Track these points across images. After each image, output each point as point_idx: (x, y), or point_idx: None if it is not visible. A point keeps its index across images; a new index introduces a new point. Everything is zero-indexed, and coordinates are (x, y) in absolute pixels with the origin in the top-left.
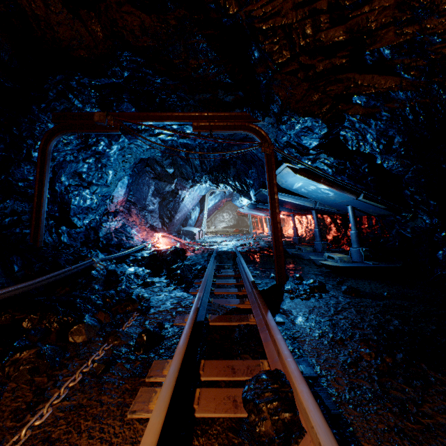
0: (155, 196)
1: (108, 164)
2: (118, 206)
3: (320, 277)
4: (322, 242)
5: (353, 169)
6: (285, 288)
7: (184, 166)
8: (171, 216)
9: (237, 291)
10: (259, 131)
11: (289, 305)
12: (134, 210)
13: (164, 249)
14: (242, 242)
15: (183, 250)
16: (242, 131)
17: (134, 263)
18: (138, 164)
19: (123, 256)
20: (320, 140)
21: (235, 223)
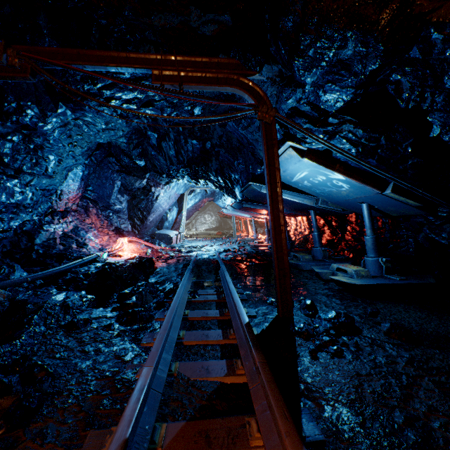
0: (123, 193)
1: (45, 145)
2: (70, 204)
3: (334, 299)
4: (322, 248)
5: (389, 148)
6: (296, 327)
7: (156, 156)
8: (143, 217)
9: (221, 338)
10: (254, 88)
11: (314, 371)
12: (93, 209)
13: (120, 262)
14: (225, 247)
15: (151, 260)
16: (229, 87)
17: (70, 285)
18: (96, 152)
19: (54, 274)
20: (358, 90)
21: (218, 225)
